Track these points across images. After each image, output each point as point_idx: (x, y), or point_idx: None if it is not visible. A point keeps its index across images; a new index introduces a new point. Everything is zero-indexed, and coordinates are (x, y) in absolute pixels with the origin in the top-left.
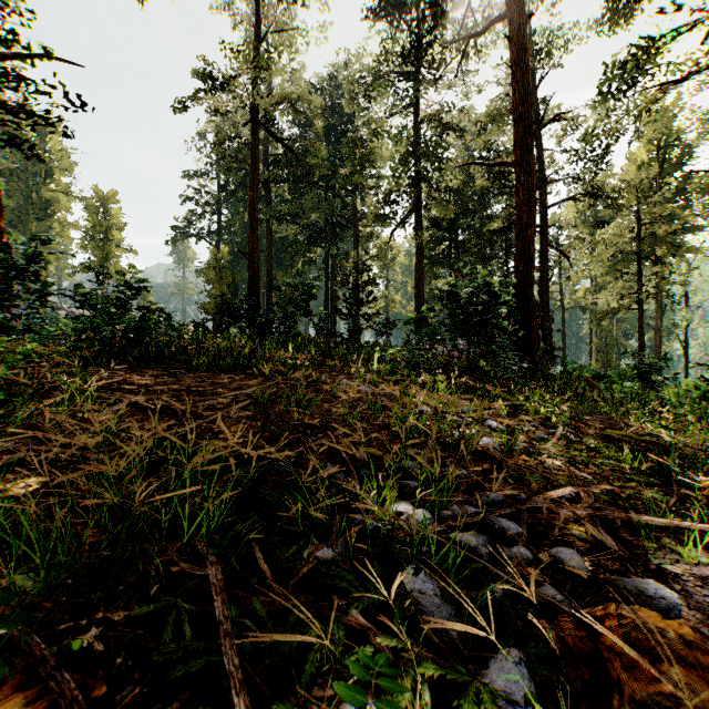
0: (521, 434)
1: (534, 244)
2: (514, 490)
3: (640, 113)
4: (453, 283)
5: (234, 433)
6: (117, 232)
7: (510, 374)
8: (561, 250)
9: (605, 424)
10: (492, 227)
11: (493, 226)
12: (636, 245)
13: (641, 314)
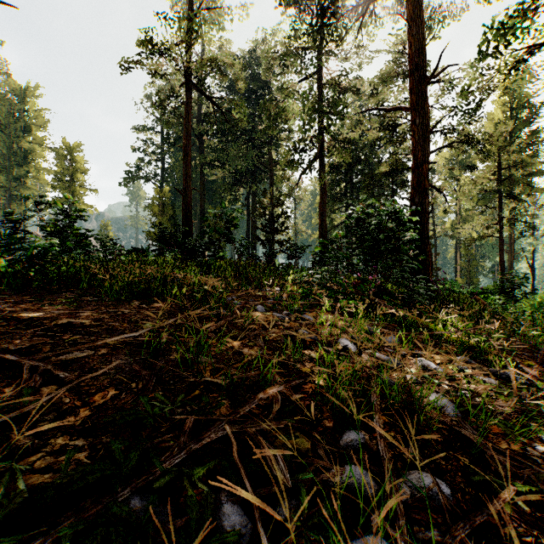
0: (463, 378)
1: (428, 178)
2: (538, 531)
3: (509, 72)
4: (361, 211)
5: (92, 411)
6: (81, 175)
7: (418, 297)
8: (438, 189)
9: (538, 357)
10: (382, 170)
11: (383, 169)
12: (498, 185)
13: (502, 240)
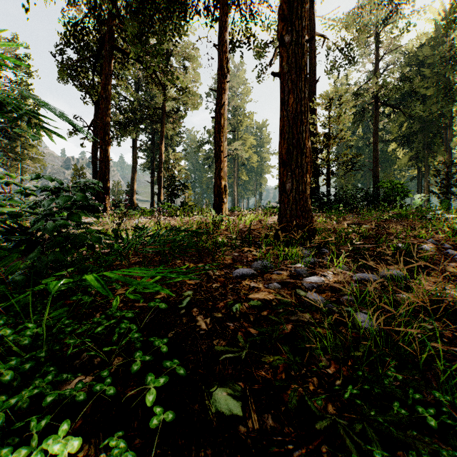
0: None
1: None
2: None
3: None
4: None
5: None
6: None
7: None
8: None
9: None
10: None
11: None
12: None
13: None
